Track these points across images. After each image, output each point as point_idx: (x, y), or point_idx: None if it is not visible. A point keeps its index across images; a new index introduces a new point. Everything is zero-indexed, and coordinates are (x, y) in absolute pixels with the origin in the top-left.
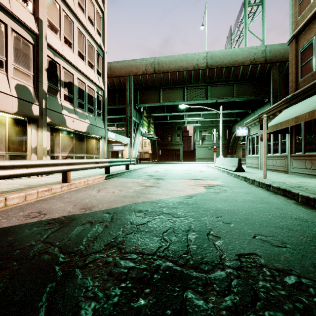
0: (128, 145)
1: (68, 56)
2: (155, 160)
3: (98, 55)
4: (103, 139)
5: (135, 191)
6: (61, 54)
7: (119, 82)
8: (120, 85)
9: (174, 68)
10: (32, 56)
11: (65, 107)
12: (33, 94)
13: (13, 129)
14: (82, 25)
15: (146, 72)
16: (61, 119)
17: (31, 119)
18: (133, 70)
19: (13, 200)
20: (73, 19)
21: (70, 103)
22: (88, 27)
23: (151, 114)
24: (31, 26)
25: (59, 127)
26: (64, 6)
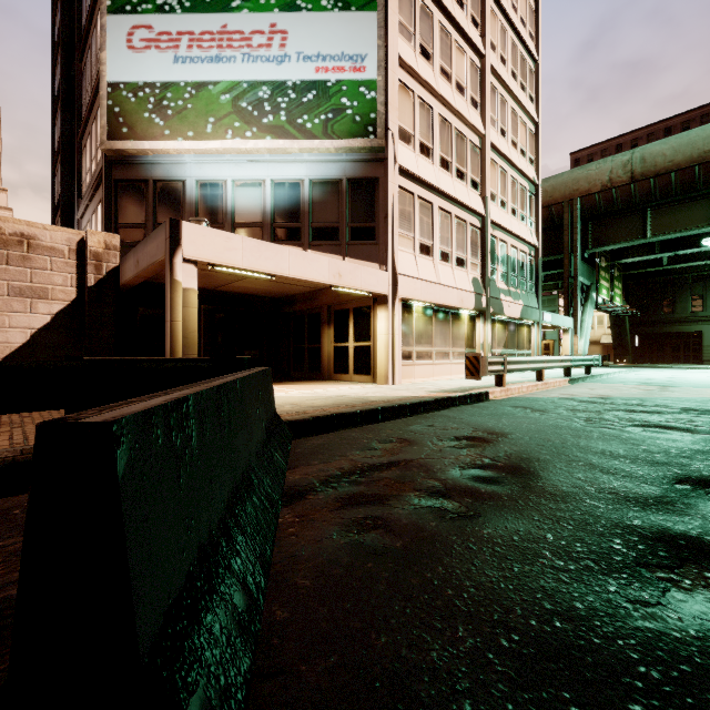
0: (570, 331)
1: (504, 222)
2: (623, 360)
3: (529, 197)
4: (537, 326)
5: (639, 392)
6: (500, 224)
7: (549, 215)
8: (549, 219)
9: (685, 160)
10: (479, 242)
11: (501, 290)
12: (481, 284)
13: (468, 325)
14: (515, 168)
15: (612, 185)
16: (499, 307)
17: (480, 312)
18: (580, 187)
19: (523, 389)
20: (507, 168)
21: (504, 283)
22: (521, 166)
23: (617, 260)
24: (481, 211)
25: (497, 316)
26: (500, 160)
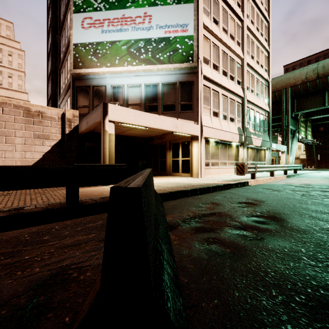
0: (285, 152)
1: (253, 100)
2: (312, 166)
3: (265, 87)
4: (269, 150)
5: (325, 182)
6: (251, 101)
7: (274, 96)
8: (274, 98)
9: None
10: (241, 110)
11: (251, 133)
12: (242, 130)
13: (235, 149)
14: (258, 74)
15: (307, 80)
16: (250, 141)
17: (241, 143)
18: (290, 82)
19: (264, 180)
20: (254, 74)
21: (253, 129)
22: (261, 72)
23: (309, 117)
24: (241, 95)
25: (249, 145)
26: (251, 70)
